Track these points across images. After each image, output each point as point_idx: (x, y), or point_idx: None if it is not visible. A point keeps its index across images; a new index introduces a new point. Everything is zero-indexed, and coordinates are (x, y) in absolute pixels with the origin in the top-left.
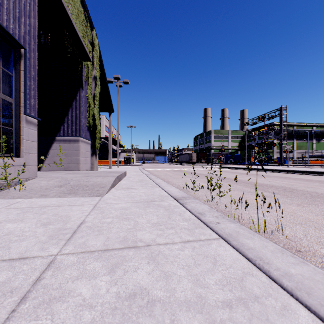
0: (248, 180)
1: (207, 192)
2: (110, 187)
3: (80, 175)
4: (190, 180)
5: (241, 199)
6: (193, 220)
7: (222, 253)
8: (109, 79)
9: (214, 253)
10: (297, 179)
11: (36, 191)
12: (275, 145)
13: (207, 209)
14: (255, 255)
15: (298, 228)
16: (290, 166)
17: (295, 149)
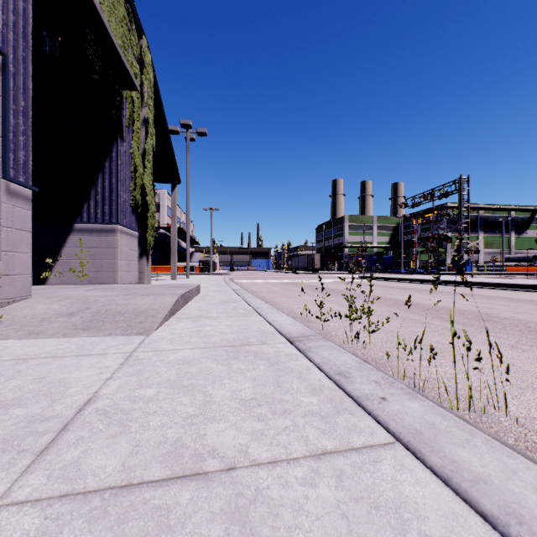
0: (434, 304)
1: (343, 323)
2: (165, 316)
3: (114, 293)
4: (312, 301)
5: (420, 341)
6: (329, 392)
7: (412, 493)
8: (172, 128)
9: (394, 495)
10: (495, 299)
11: (21, 325)
12: (450, 240)
13: (354, 363)
14: (500, 506)
15: (531, 397)
16: (476, 276)
17: (481, 247)
